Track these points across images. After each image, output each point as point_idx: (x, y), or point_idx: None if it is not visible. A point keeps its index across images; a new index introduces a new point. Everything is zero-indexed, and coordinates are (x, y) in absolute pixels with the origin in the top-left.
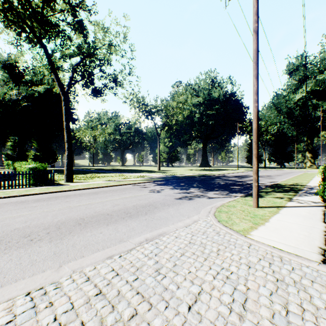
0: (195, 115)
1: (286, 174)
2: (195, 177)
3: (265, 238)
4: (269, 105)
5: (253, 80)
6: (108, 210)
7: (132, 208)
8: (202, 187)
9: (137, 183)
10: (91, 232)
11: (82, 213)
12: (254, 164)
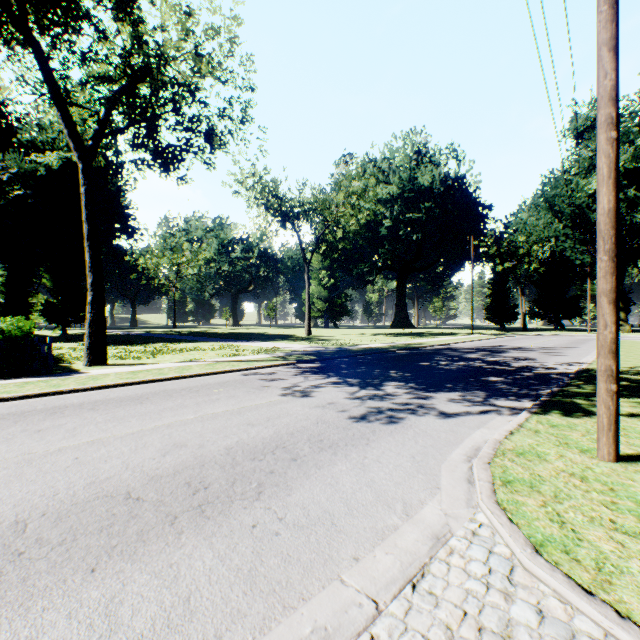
0: (382, 223)
1: (582, 345)
2: (389, 350)
3: None
4: (534, 201)
5: (601, 59)
6: (140, 471)
7: (220, 462)
8: (413, 380)
9: (255, 367)
10: None
11: (43, 488)
12: (608, 324)
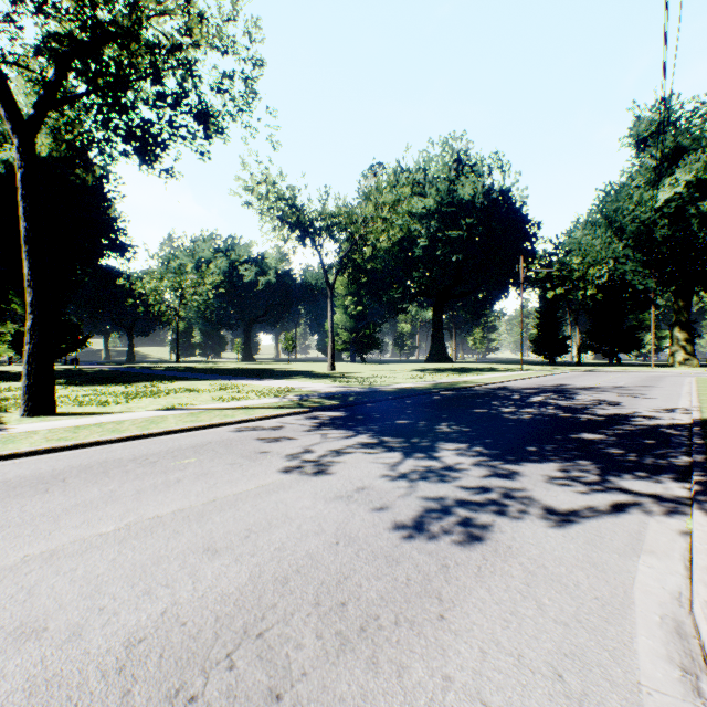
0: (417, 242)
1: (660, 384)
2: (431, 392)
3: None
4: (590, 218)
5: None
6: None
7: None
8: (477, 439)
9: (255, 418)
10: None
11: None
12: None
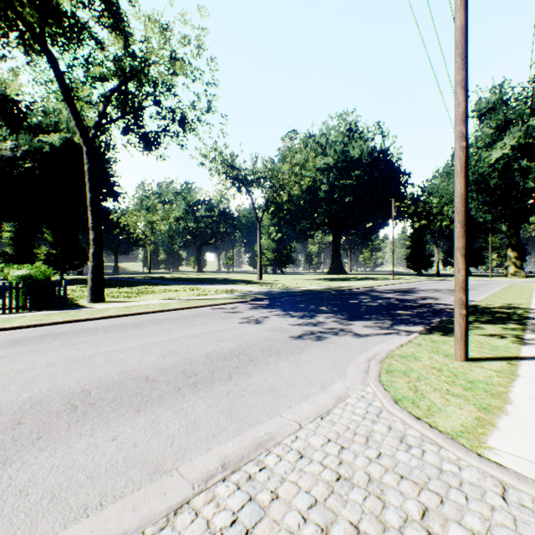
0: (320, 188)
1: (480, 288)
2: (324, 291)
3: (534, 461)
4: (446, 170)
5: (456, 93)
6: (151, 366)
7: (202, 362)
8: (339, 312)
9: (219, 303)
10: (92, 435)
11: (92, 374)
12: (460, 270)
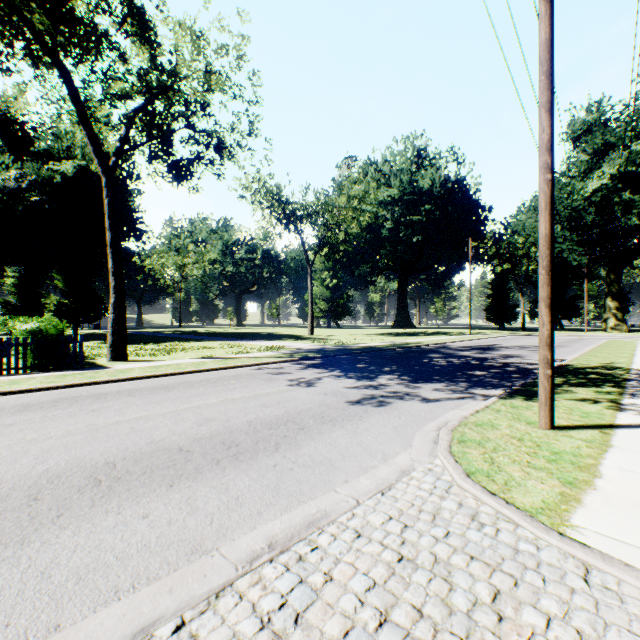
0: (383, 225)
1: (573, 344)
2: (387, 349)
3: (622, 540)
4: (533, 203)
5: (540, 117)
6: (185, 435)
7: (245, 430)
8: (405, 373)
9: (263, 363)
10: (120, 512)
11: (116, 445)
12: (544, 323)
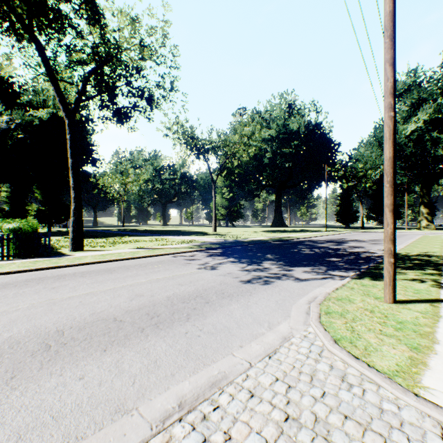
0: (265, 155)
1: (399, 238)
2: (268, 242)
3: None
4: (369, 140)
5: (385, 70)
6: (119, 308)
7: (164, 304)
8: (282, 260)
9: (180, 252)
10: (61, 374)
11: (66, 316)
12: (389, 224)
